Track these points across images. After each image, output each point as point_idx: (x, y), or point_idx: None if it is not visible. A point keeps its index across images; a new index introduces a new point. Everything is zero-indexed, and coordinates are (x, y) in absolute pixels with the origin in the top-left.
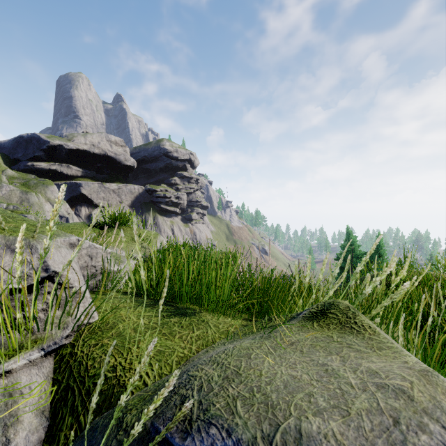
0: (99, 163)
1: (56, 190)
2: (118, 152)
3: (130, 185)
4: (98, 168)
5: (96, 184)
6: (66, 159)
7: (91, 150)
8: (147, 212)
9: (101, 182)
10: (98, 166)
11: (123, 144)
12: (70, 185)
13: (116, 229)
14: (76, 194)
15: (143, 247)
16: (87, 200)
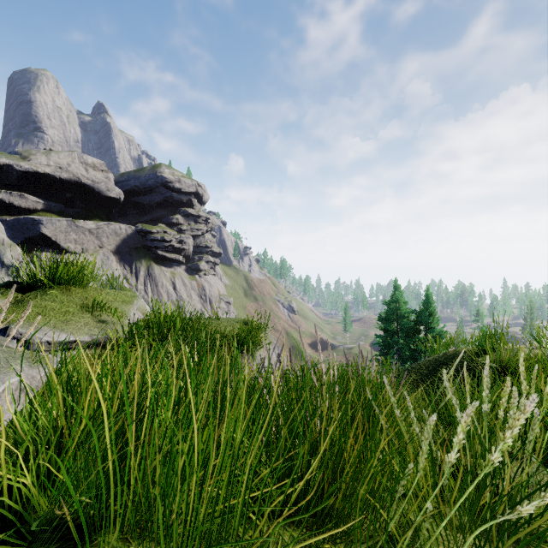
0: (69, 193)
1: (0, 228)
2: (97, 178)
3: (114, 224)
4: (68, 200)
5: (64, 221)
6: (18, 185)
7: (57, 174)
8: (138, 261)
9: (71, 219)
10: (68, 196)
11: (105, 168)
12: (23, 221)
13: (54, 291)
14: (33, 235)
15: (102, 320)
16: (50, 243)
